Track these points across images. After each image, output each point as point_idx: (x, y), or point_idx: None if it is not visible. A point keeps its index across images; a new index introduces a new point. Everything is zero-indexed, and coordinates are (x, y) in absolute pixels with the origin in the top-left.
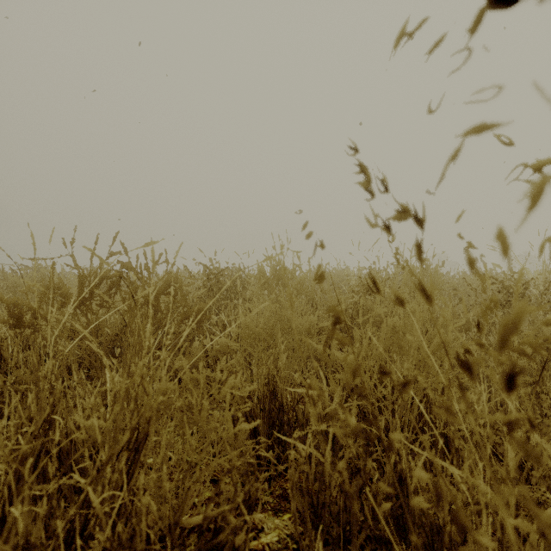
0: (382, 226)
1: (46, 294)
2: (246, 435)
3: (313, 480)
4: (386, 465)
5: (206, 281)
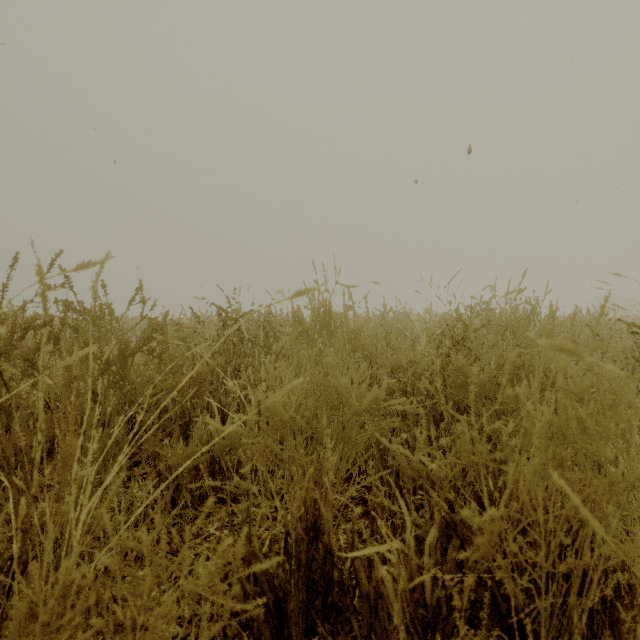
0: None
1: None
2: None
3: None
4: None
5: (221, 330)
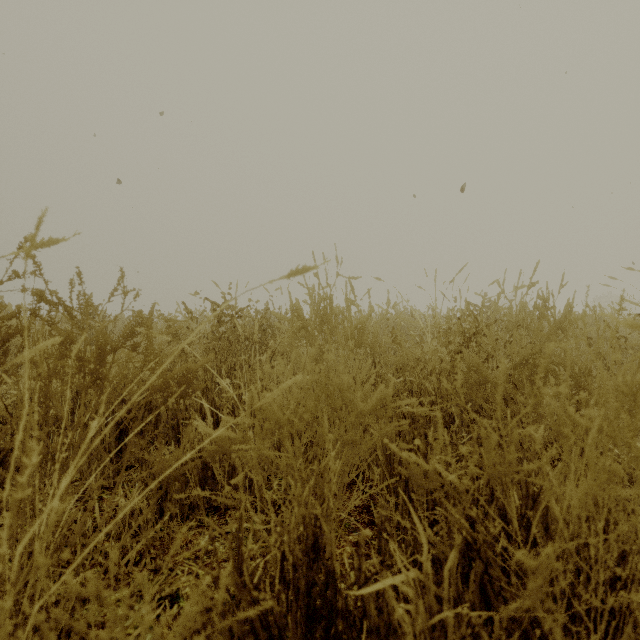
0: None
1: None
2: None
3: None
4: None
5: (216, 326)
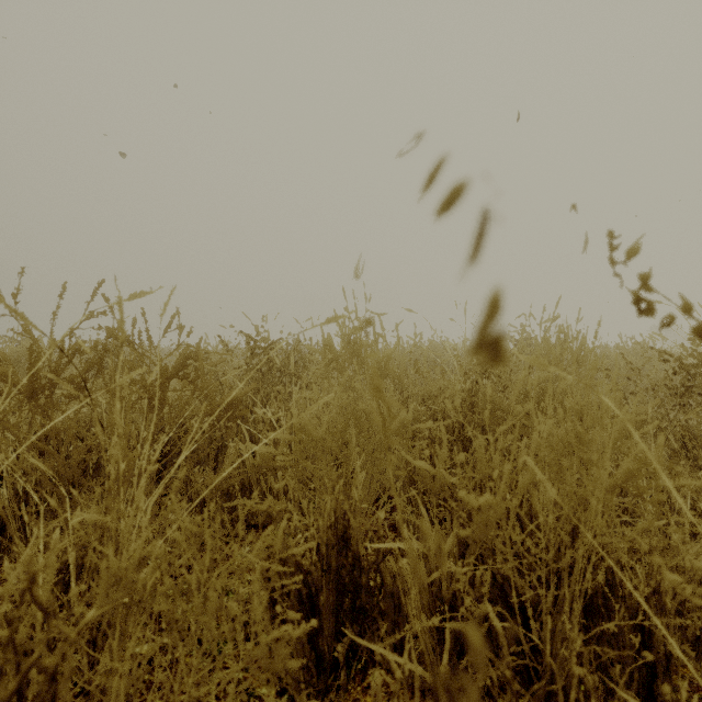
0: None
1: None
2: (290, 649)
3: None
4: None
5: (250, 358)
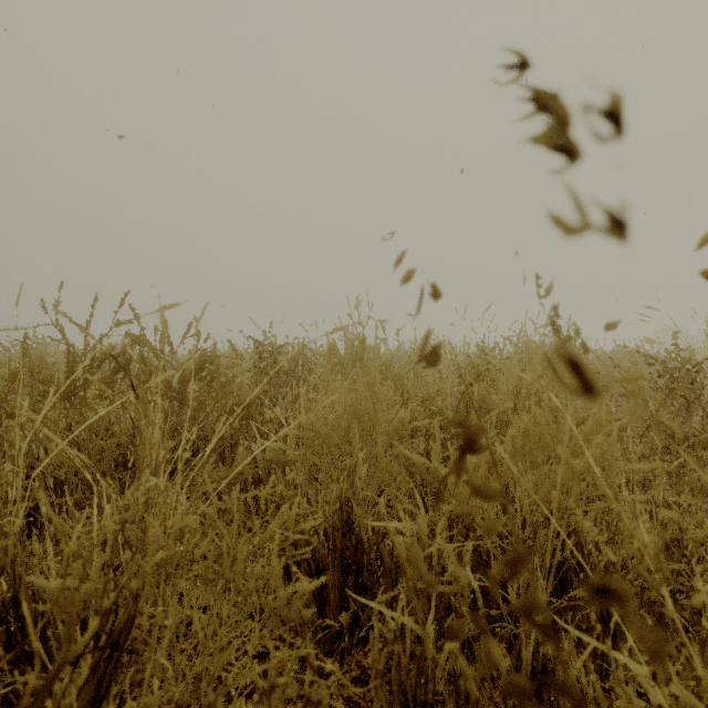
0: (605, 226)
1: (15, 380)
2: (304, 600)
3: (408, 668)
4: (522, 649)
5: (258, 362)
